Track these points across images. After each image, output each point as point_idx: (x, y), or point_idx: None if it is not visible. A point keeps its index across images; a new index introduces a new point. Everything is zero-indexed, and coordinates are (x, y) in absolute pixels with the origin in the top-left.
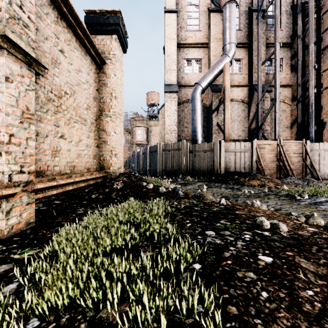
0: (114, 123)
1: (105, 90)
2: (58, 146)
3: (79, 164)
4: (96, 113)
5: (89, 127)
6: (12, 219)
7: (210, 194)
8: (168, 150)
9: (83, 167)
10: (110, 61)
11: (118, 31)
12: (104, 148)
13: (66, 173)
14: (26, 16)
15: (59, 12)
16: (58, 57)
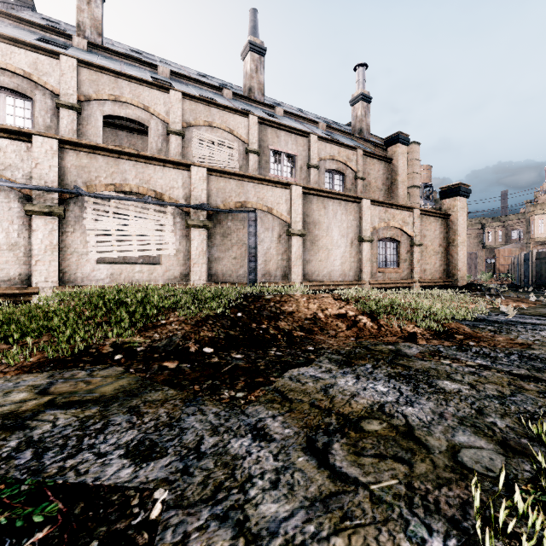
0: (457, 250)
1: (451, 231)
2: (426, 268)
3: (435, 274)
4: (445, 246)
5: (440, 255)
6: (415, 289)
7: (511, 292)
8: (542, 259)
9: (437, 276)
10: (454, 213)
11: (459, 194)
12: (450, 265)
13: (429, 278)
14: (418, 232)
15: (426, 216)
16: (426, 233)
